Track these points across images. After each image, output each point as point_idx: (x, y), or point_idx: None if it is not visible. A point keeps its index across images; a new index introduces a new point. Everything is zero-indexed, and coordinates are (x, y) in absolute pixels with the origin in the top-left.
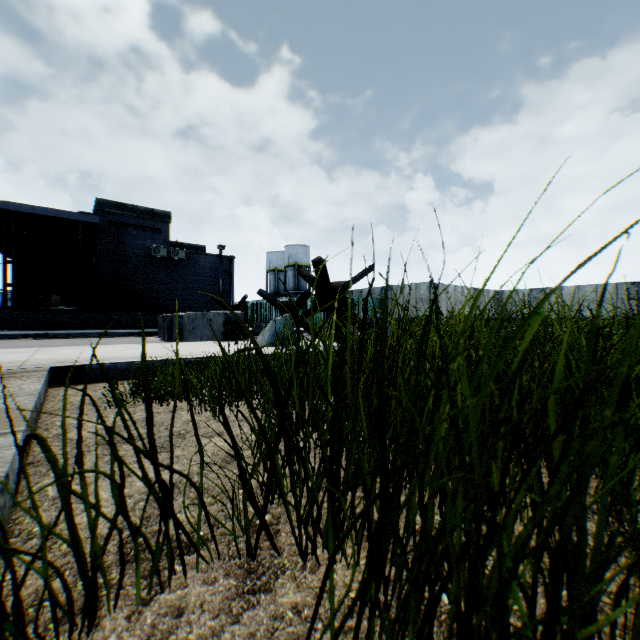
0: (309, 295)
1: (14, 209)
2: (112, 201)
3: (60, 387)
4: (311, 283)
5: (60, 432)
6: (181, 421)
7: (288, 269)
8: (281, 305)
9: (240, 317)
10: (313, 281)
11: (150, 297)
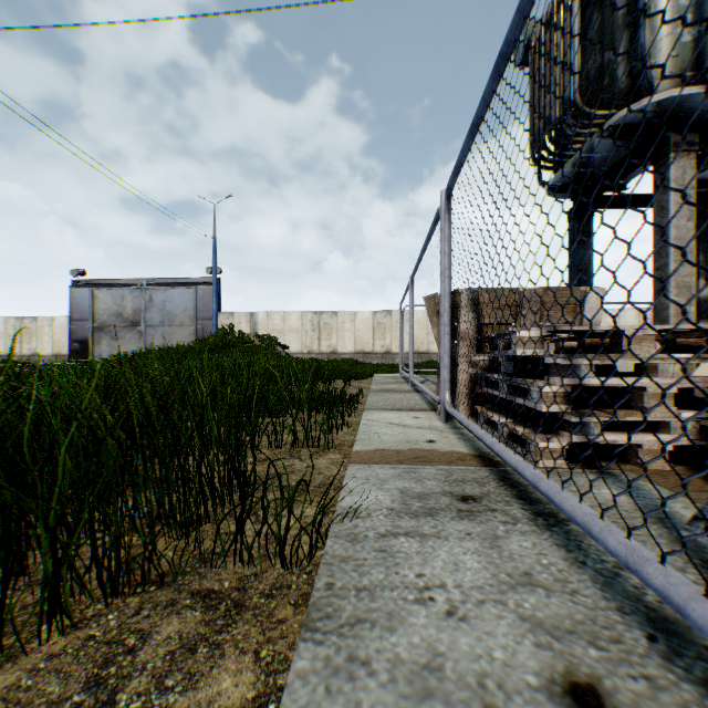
0: None
1: None
2: None
3: None
4: None
5: None
6: None
7: None
8: None
9: None
10: None
11: None
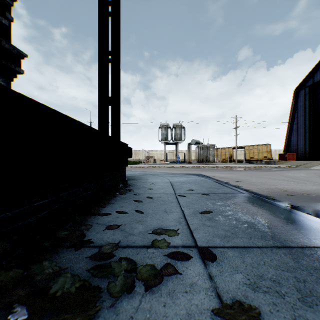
0: None
1: None
2: None
3: None
4: None
5: None
6: None
7: None
8: None
9: None
10: None
11: None
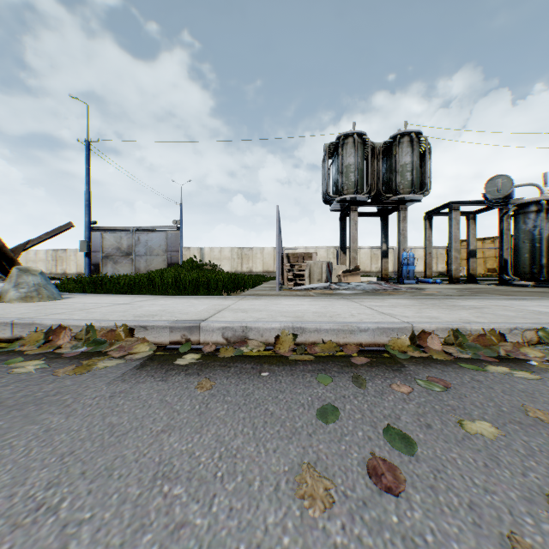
0: None
1: None
2: None
3: None
4: None
5: None
6: None
7: None
8: None
9: None
10: None
11: None
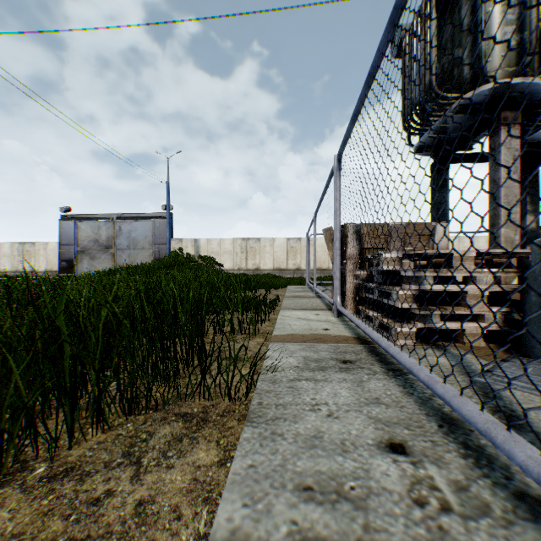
0: None
1: None
2: None
3: None
4: None
5: None
6: None
7: None
8: None
9: None
10: None
11: None
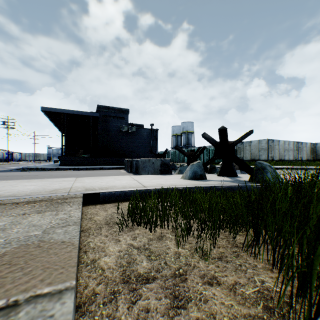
0: (204, 148)
1: (65, 112)
2: (103, 106)
3: (87, 206)
4: (211, 142)
5: (93, 257)
6: (172, 253)
7: (182, 134)
8: (187, 154)
9: (168, 161)
10: (212, 141)
11: (119, 150)
